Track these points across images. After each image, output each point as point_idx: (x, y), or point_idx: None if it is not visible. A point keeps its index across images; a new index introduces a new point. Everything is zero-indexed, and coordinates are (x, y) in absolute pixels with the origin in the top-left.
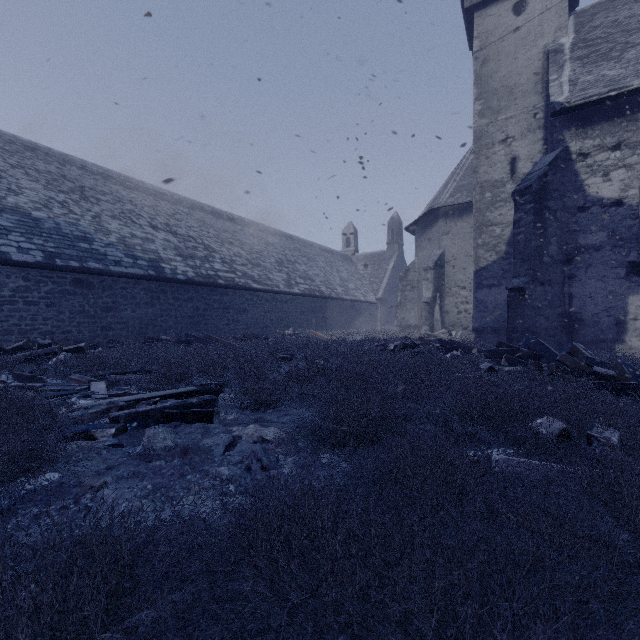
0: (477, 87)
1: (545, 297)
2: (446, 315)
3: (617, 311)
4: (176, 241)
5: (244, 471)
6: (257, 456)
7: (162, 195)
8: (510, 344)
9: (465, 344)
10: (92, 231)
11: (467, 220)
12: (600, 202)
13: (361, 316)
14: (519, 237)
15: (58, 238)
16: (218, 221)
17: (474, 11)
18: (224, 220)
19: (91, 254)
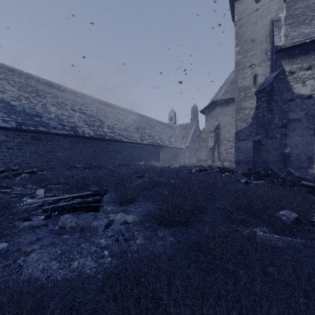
0: (236, 39)
1: (272, 145)
2: (220, 154)
3: (309, 152)
4: (85, 117)
5: (114, 242)
6: (122, 232)
7: (78, 94)
8: (255, 169)
9: (231, 169)
10: (41, 112)
11: (231, 107)
12: (300, 96)
13: (178, 155)
14: (259, 114)
15: (24, 115)
16: (106, 107)
17: (235, 1)
18: (109, 107)
19: (41, 123)
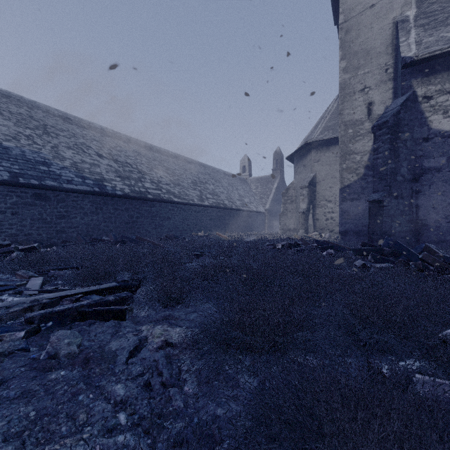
0: (342, 50)
1: (398, 207)
2: (317, 221)
3: None
4: (116, 166)
5: (142, 390)
6: (158, 368)
7: (107, 133)
8: (372, 244)
9: (336, 244)
10: (50, 157)
11: (333, 151)
12: (441, 134)
13: (254, 222)
14: (378, 161)
15: (22, 162)
16: (149, 152)
17: None
18: (154, 152)
19: (48, 175)
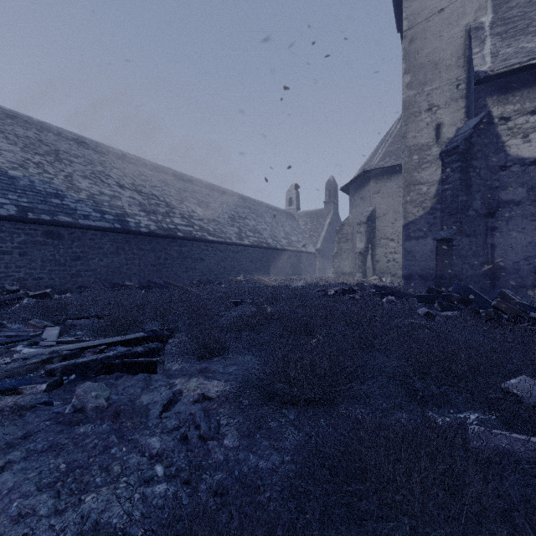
0: (406, 62)
1: (470, 247)
2: (377, 263)
3: (535, 260)
4: (141, 198)
5: (178, 443)
6: (195, 421)
7: (130, 159)
8: (440, 290)
9: (398, 289)
10: (64, 189)
11: (395, 181)
12: (520, 161)
13: (302, 264)
14: (446, 193)
15: (32, 194)
16: (179, 182)
17: None
18: (184, 181)
19: (62, 209)
